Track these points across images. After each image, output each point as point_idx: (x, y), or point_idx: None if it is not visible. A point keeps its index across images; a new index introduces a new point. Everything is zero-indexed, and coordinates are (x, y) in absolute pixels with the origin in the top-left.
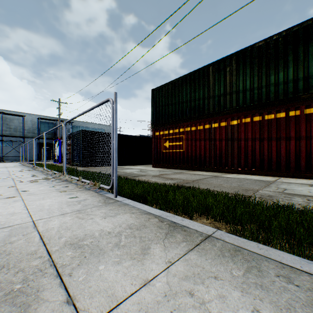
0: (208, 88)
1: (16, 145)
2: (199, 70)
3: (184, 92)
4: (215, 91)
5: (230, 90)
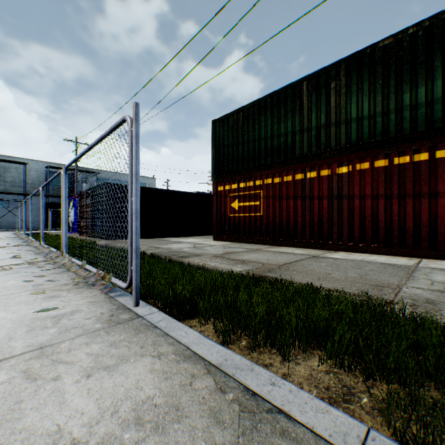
0: (300, 116)
1: (14, 207)
2: (286, 88)
3: (263, 123)
4: (312, 120)
5: (335, 118)
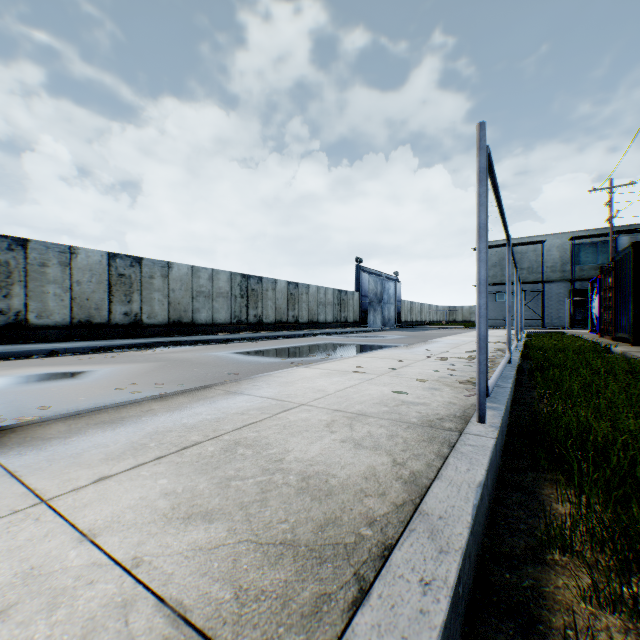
0: None
1: (529, 299)
2: None
3: None
4: None
5: None
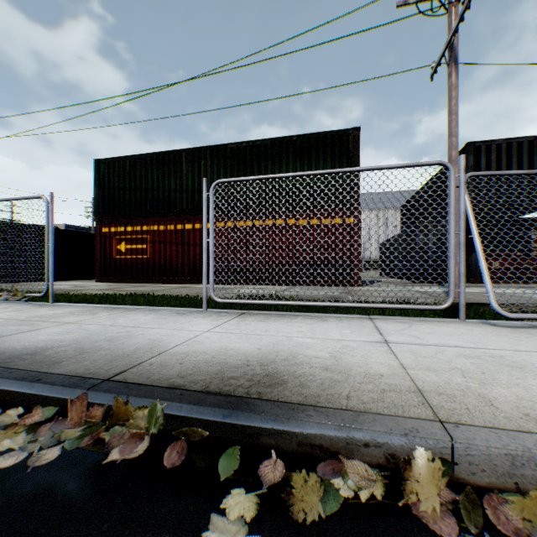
0: (180, 179)
1: None
2: (169, 152)
3: (149, 176)
4: (189, 185)
5: None
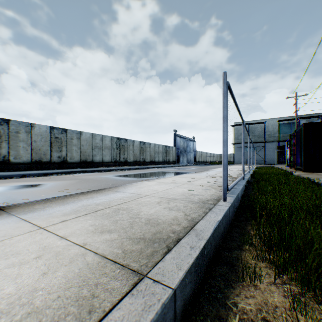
0: None
1: (258, 150)
2: None
3: None
4: None
5: None
